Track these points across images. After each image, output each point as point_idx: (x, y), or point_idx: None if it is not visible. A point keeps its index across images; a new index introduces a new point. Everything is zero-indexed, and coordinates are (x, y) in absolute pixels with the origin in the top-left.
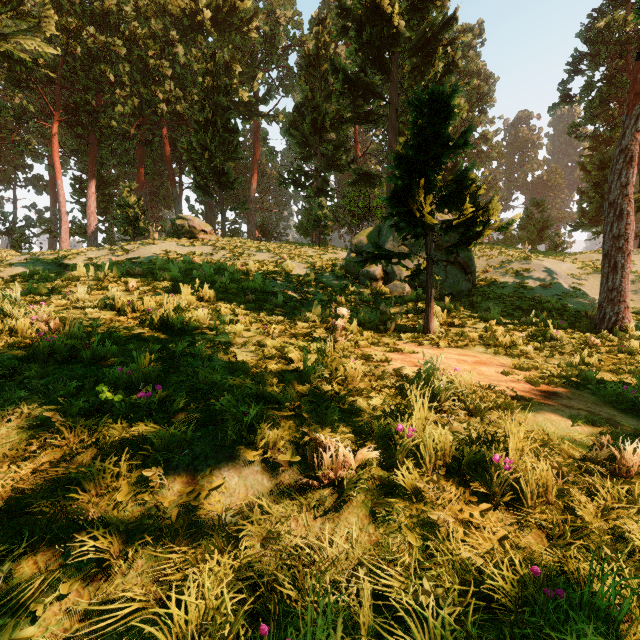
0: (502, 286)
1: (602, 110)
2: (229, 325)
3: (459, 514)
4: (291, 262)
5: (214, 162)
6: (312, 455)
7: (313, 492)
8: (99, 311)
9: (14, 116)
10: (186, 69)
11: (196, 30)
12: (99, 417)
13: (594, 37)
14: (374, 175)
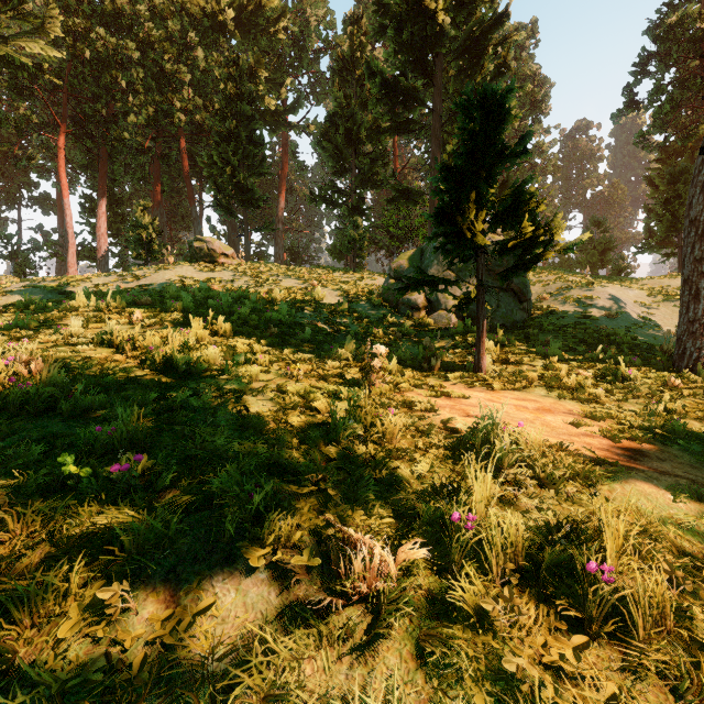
0: (561, 316)
1: (673, 117)
2: (244, 366)
3: (544, 653)
4: (322, 289)
5: (237, 178)
6: (338, 552)
7: (338, 611)
8: (94, 348)
9: (16, 128)
10: (206, 75)
11: (217, 31)
12: (63, 495)
13: (664, 34)
14: (415, 191)
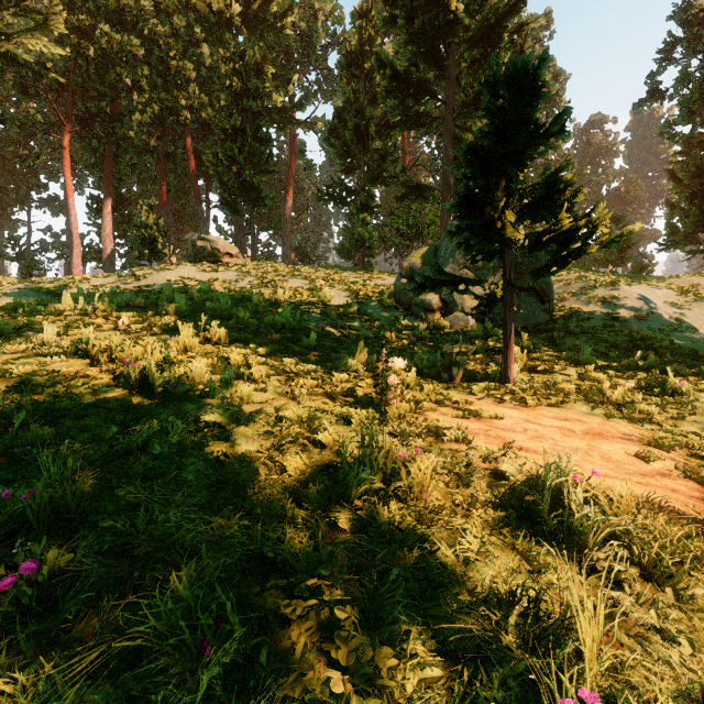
0: (587, 317)
1: (702, 105)
2: (233, 385)
3: None
4: (330, 289)
5: (243, 175)
6: None
7: None
8: (66, 360)
9: (21, 127)
10: (213, 72)
11: (224, 28)
12: None
13: (693, 17)
14: (426, 188)
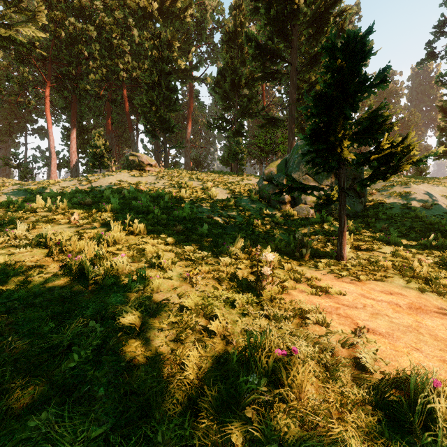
0: (389, 207)
1: None
2: (146, 278)
3: None
4: (215, 188)
5: (159, 113)
6: None
7: None
8: (30, 250)
9: (19, 84)
10: (140, 47)
11: (147, 18)
12: None
13: None
14: (278, 119)
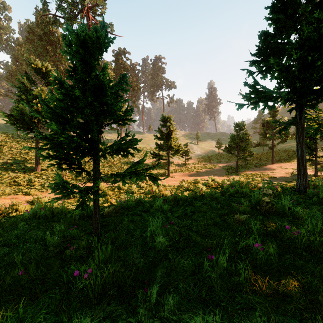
0: None
1: None
2: None
3: None
4: None
5: None
6: None
7: None
8: None
9: None
10: None
11: None
12: None
13: None
14: None
